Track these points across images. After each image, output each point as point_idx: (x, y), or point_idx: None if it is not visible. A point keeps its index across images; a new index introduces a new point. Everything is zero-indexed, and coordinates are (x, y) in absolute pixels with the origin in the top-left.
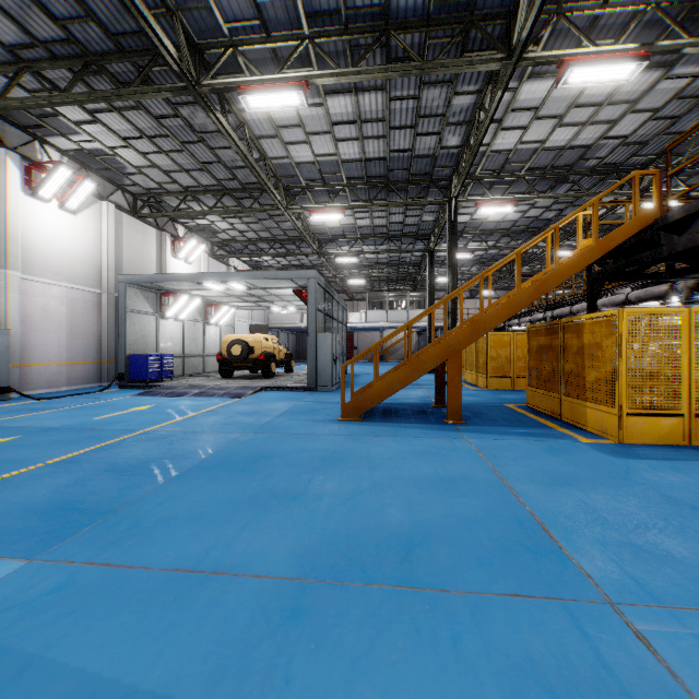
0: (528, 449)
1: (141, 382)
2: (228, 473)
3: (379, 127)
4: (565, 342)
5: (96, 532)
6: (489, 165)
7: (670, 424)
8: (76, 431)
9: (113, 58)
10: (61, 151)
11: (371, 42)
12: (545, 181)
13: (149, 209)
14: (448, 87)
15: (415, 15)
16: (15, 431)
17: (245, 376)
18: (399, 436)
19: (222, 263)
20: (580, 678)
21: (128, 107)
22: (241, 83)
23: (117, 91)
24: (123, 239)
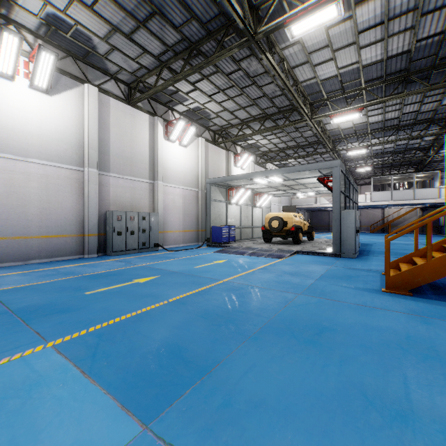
0: None
1: (218, 243)
2: (299, 344)
3: (408, 19)
4: None
5: (195, 400)
6: None
7: None
8: (185, 276)
9: (204, 41)
10: (180, 113)
11: None
12: None
13: (221, 139)
14: None
15: None
16: (157, 272)
17: (279, 241)
18: None
19: (262, 167)
20: None
21: (212, 73)
22: (287, 19)
23: (206, 60)
24: (209, 158)
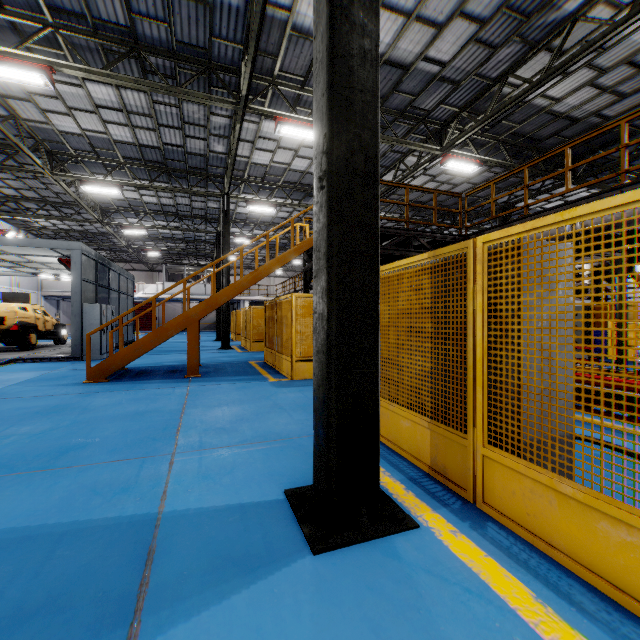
0: (226, 389)
1: None
2: None
3: (148, 121)
4: (277, 314)
5: None
6: (254, 173)
7: None
8: None
9: None
10: None
11: (125, 51)
12: (299, 193)
13: None
14: (205, 107)
15: (162, 45)
16: None
17: None
18: (132, 389)
19: None
20: (116, 483)
21: None
22: None
23: None
24: None
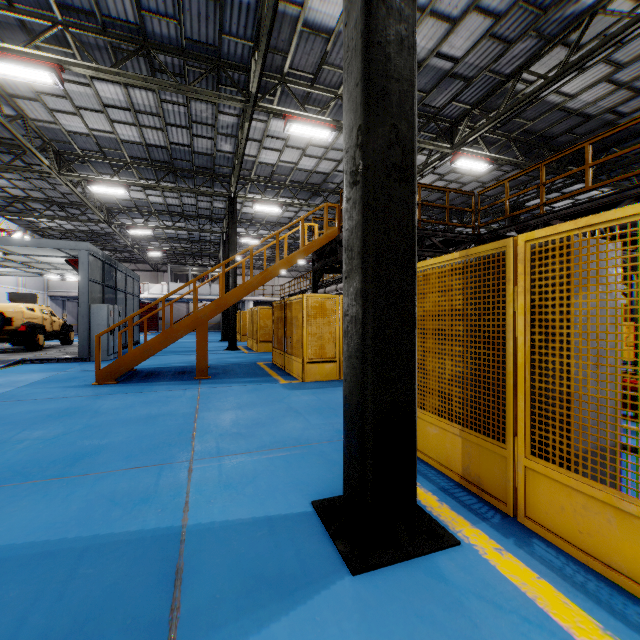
0: (238, 391)
1: None
2: None
3: (155, 120)
4: (286, 315)
5: None
6: (261, 172)
7: (331, 367)
8: None
9: None
10: None
11: (133, 49)
12: (305, 192)
13: None
14: (213, 106)
15: (171, 43)
16: None
17: (3, 349)
18: (142, 392)
19: None
20: (135, 492)
21: None
22: None
23: None
24: None
